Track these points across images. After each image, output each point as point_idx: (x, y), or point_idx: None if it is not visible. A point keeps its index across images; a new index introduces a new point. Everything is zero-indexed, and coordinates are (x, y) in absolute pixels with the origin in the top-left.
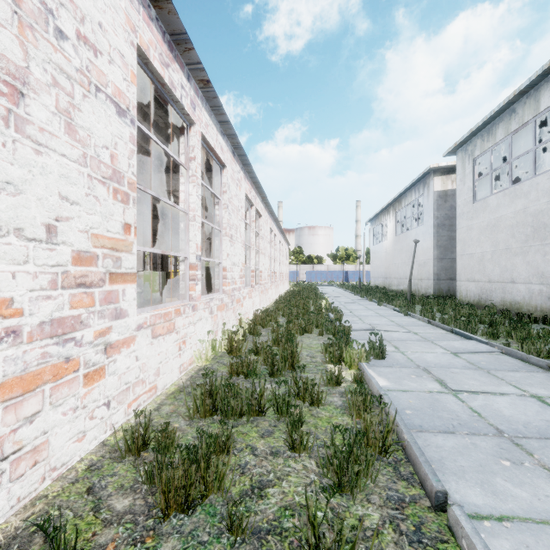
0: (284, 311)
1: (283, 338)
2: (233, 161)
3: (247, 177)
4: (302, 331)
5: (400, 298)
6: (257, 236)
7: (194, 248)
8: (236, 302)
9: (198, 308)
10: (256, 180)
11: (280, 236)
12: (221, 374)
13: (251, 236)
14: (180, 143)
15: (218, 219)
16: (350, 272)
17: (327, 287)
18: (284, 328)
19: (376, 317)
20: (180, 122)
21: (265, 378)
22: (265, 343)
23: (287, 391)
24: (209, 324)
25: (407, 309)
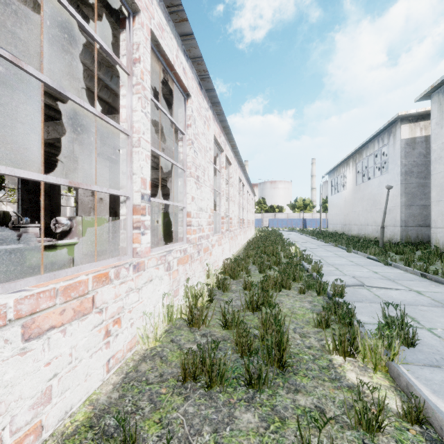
0: (254, 259)
1: (258, 300)
2: (199, 94)
3: (216, 119)
4: (279, 287)
5: (374, 246)
6: (227, 184)
7: (139, 184)
8: (204, 252)
9: (147, 265)
10: (226, 124)
11: (248, 187)
12: (170, 372)
13: (220, 183)
14: (121, 40)
15: (182, 157)
16: (307, 220)
17: (289, 232)
18: (258, 286)
19: (354, 267)
20: (119, 10)
21: (239, 390)
22: (236, 312)
23: (282, 442)
24: (165, 284)
25: (385, 258)
